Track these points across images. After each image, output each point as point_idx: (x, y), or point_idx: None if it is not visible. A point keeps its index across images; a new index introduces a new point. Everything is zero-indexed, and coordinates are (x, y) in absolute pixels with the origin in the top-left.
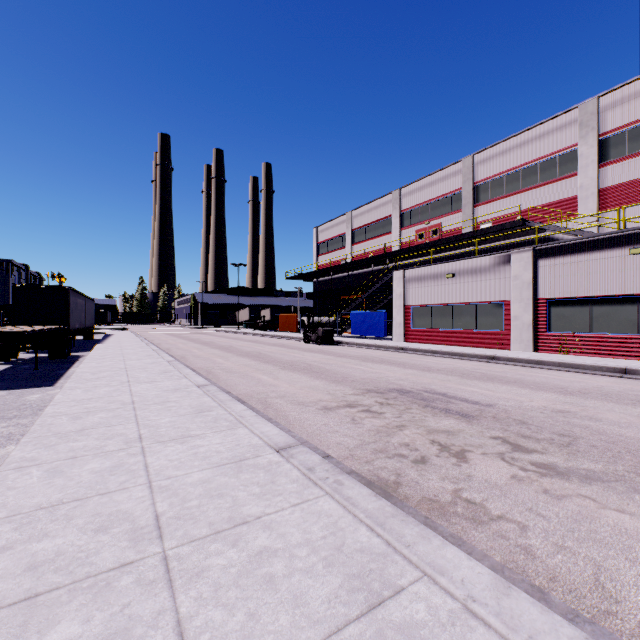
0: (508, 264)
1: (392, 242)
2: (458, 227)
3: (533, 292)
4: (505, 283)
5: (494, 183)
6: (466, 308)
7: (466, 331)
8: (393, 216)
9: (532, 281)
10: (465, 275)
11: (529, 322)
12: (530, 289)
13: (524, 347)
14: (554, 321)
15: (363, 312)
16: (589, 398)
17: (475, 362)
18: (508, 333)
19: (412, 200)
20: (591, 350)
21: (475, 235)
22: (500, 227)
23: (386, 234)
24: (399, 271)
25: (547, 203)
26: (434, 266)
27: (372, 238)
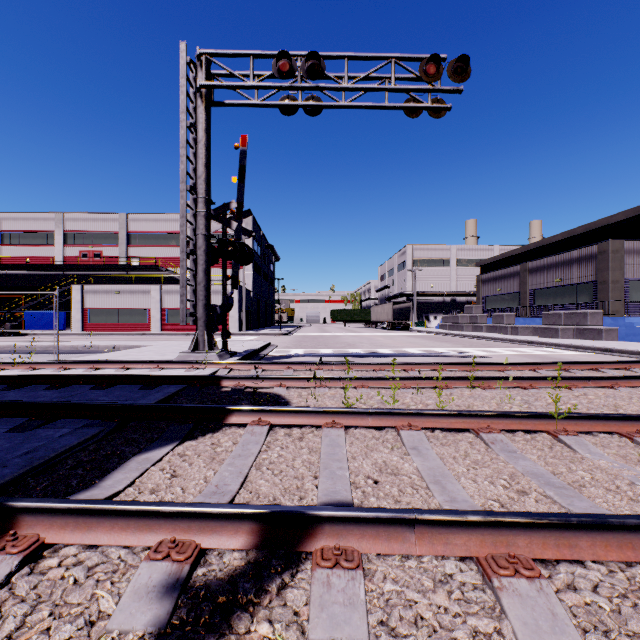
0: (150, 291)
1: (55, 254)
2: (117, 256)
3: (161, 305)
4: (149, 300)
5: (141, 236)
6: (128, 311)
7: (128, 324)
8: (57, 233)
9: (161, 300)
10: (127, 293)
11: (160, 319)
12: (160, 304)
13: (157, 330)
14: (170, 318)
15: (41, 312)
16: (174, 338)
17: (136, 336)
18: (150, 324)
19: (77, 226)
20: (183, 330)
21: (130, 267)
22: (145, 266)
23: (48, 245)
24: (79, 285)
25: (169, 257)
26: (107, 285)
27: (30, 245)
